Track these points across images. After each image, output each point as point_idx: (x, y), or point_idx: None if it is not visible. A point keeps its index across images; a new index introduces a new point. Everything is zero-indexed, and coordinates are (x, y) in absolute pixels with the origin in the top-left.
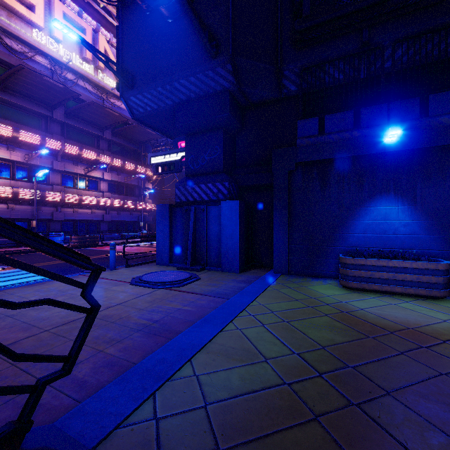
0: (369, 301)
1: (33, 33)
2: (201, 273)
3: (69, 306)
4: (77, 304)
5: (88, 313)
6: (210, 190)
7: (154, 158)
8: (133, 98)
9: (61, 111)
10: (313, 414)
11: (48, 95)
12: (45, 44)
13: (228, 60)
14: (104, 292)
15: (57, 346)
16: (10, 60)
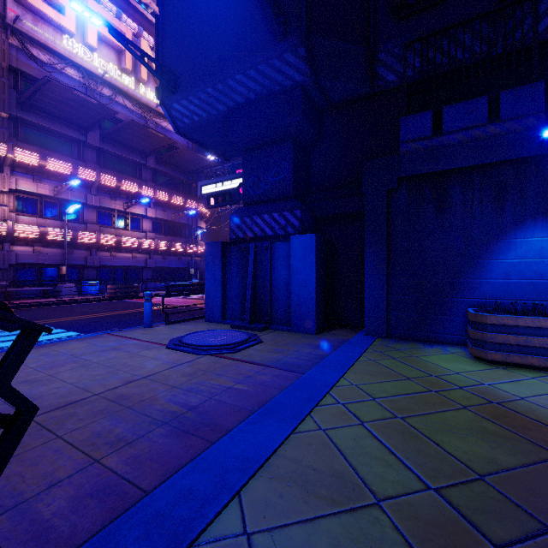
0: (528, 383)
1: (63, 40)
2: (263, 333)
3: None
4: (88, 375)
5: (2, 427)
6: (276, 222)
7: (205, 187)
8: (176, 105)
9: (96, 134)
10: None
11: (81, 114)
12: (77, 53)
13: (301, 41)
14: (129, 358)
15: (33, 448)
16: (36, 74)
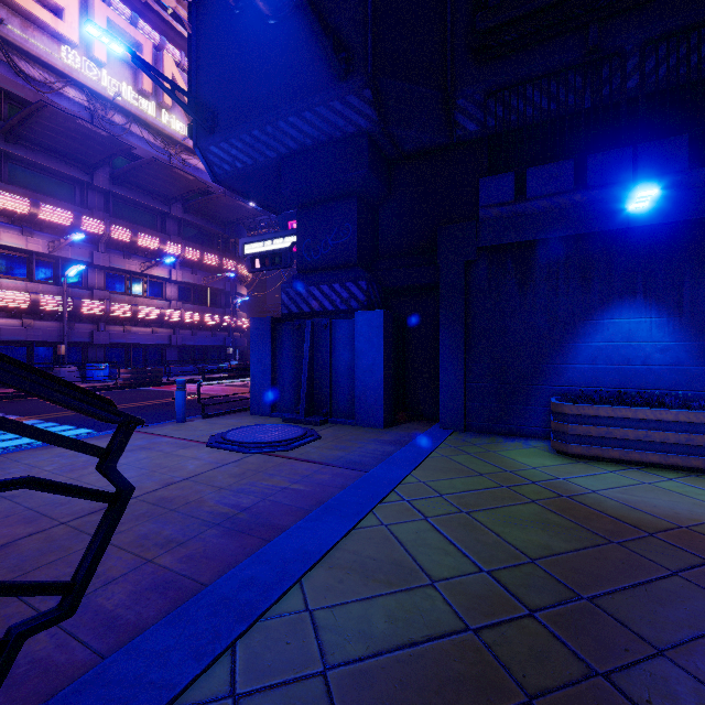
0: (605, 477)
1: (61, 52)
2: (322, 428)
3: (73, 491)
4: None
5: (110, 503)
6: (337, 295)
7: (248, 246)
8: (214, 148)
9: (105, 174)
10: (525, 693)
11: (85, 148)
12: (80, 69)
13: (366, 83)
14: (164, 458)
15: (77, 551)
16: (26, 95)
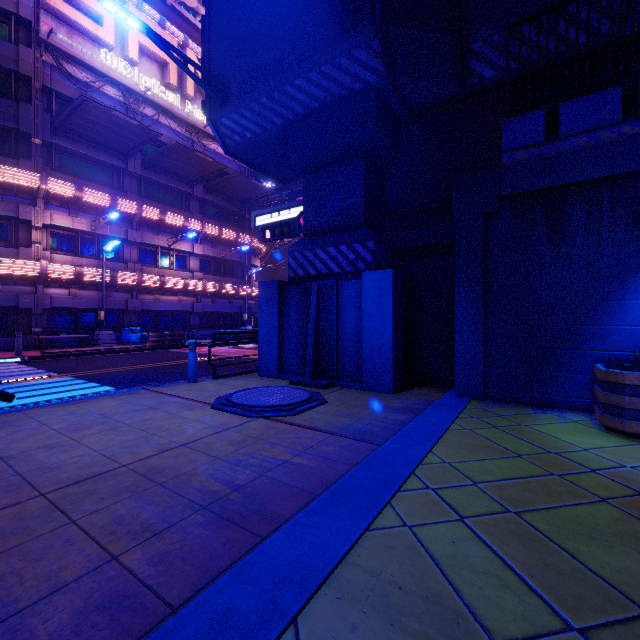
0: None
1: (101, 55)
2: (328, 391)
3: None
4: (117, 440)
5: None
6: (343, 256)
7: (260, 218)
8: (225, 120)
9: (138, 160)
10: None
11: (120, 138)
12: (116, 68)
13: (374, 33)
14: (167, 420)
15: (40, 535)
16: (72, 95)
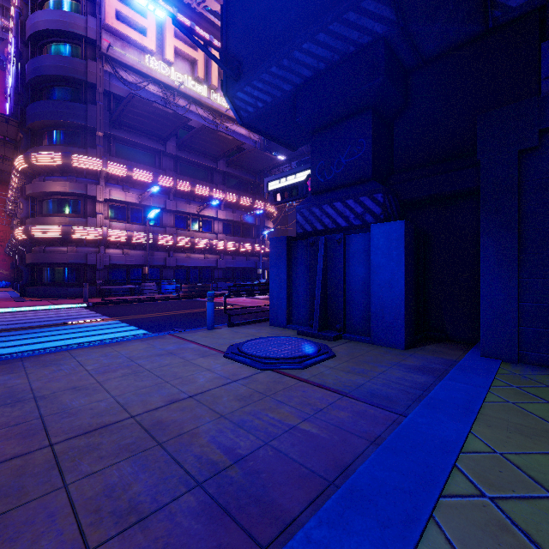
0: None
1: (145, 60)
2: (336, 344)
3: None
4: (134, 386)
5: None
6: (350, 211)
7: (271, 183)
8: (239, 93)
9: (173, 143)
10: None
11: (160, 126)
12: (157, 70)
13: None
14: (182, 366)
15: (29, 501)
16: (125, 95)
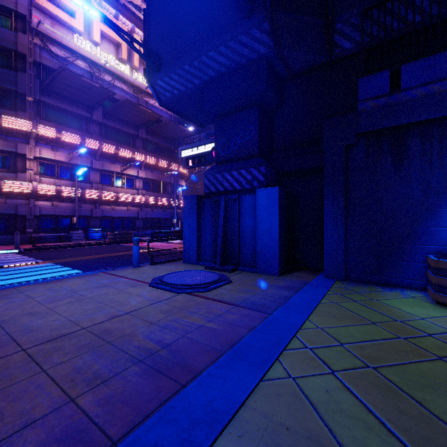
0: None
1: (74, 38)
2: (232, 274)
3: None
4: (80, 309)
5: None
6: (243, 178)
7: (184, 151)
8: (159, 81)
9: (99, 112)
10: None
11: (87, 96)
12: (84, 48)
13: (265, 17)
14: (117, 294)
15: (19, 381)
16: (54, 66)
